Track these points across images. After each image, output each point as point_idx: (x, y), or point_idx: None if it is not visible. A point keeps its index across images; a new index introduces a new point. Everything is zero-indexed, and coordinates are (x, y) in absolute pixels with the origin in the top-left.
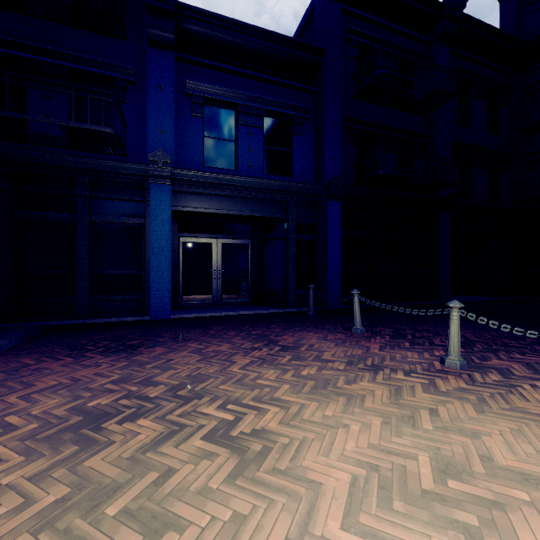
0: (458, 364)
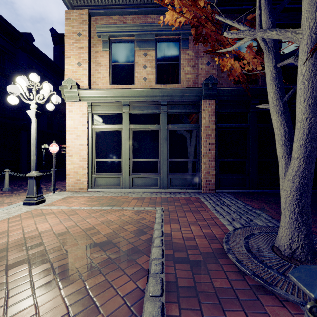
0: (8, 189)
